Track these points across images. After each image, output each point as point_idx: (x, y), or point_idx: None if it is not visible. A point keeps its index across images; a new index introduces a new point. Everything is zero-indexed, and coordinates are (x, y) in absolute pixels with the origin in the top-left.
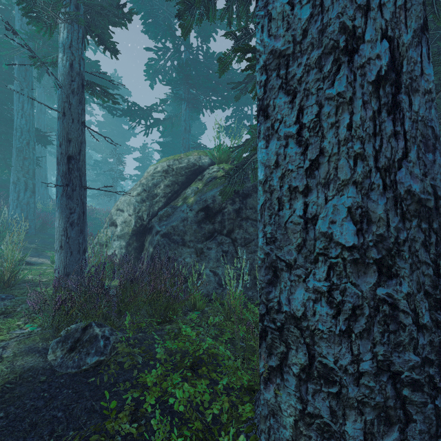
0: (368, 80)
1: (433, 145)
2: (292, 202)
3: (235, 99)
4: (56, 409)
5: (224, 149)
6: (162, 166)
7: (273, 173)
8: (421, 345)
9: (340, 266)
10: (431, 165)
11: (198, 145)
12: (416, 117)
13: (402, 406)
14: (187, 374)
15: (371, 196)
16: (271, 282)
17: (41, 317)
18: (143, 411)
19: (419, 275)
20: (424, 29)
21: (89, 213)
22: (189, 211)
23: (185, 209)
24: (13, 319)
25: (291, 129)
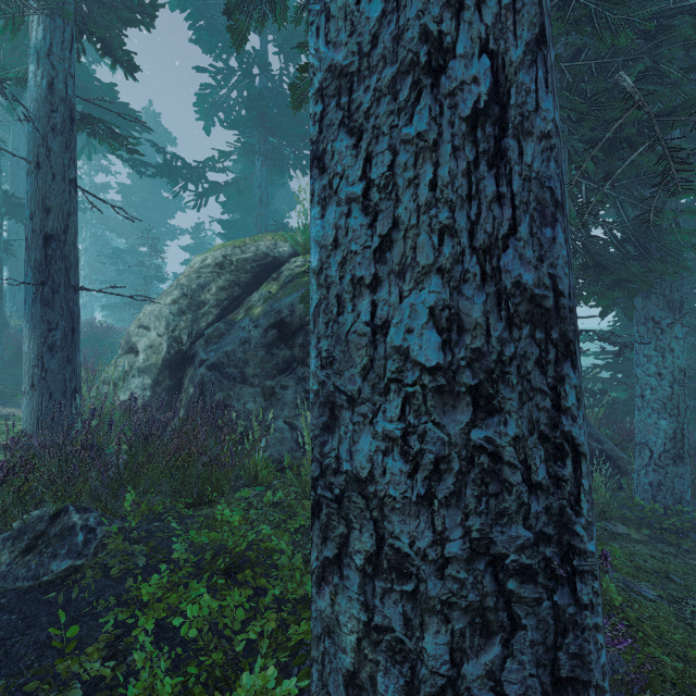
0: (461, 115)
1: (553, 215)
2: (356, 302)
3: None
4: None
5: None
6: (214, 257)
7: (331, 257)
8: (534, 514)
9: (419, 397)
10: (549, 245)
11: (281, 226)
12: (529, 173)
13: (507, 606)
14: (218, 581)
15: (464, 290)
16: (327, 427)
17: None
18: (131, 640)
19: (532, 410)
20: (540, 42)
21: (102, 334)
22: (252, 328)
23: (246, 324)
24: None
25: (356, 189)
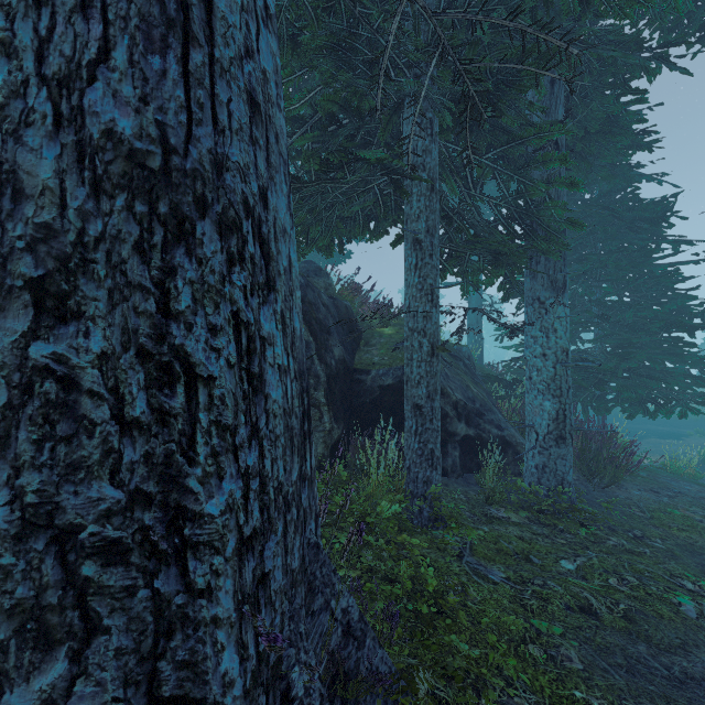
0: None
1: (164, 38)
2: None
3: None
4: None
5: None
6: None
7: None
8: (128, 464)
9: None
10: (157, 81)
11: None
12: None
13: (80, 601)
14: None
15: (27, 137)
16: None
17: None
18: None
19: (127, 315)
20: None
21: None
22: None
23: None
24: None
25: None
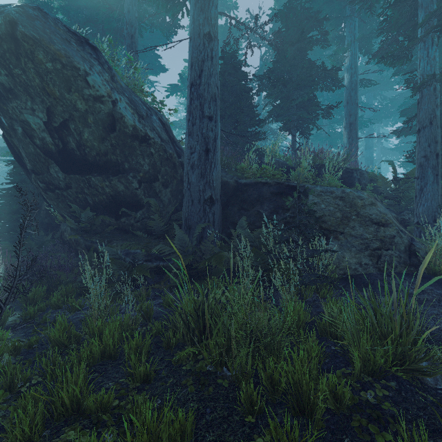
0: None
1: None
2: None
3: None
4: None
5: None
6: None
7: None
8: None
9: None
10: None
11: None
12: None
13: None
14: None
15: None
16: None
17: None
18: None
19: None
20: None
21: None
22: None
23: None
24: None
25: None
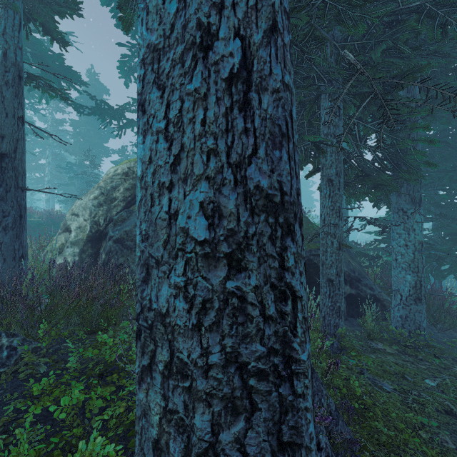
0: (222, 77)
1: (280, 142)
2: (161, 198)
3: None
4: None
5: None
6: (122, 168)
7: (148, 169)
8: (267, 336)
9: (194, 260)
10: (278, 162)
11: None
12: (265, 115)
13: (249, 395)
14: (93, 382)
15: (223, 191)
16: (145, 280)
17: None
18: (22, 421)
19: (266, 268)
20: (273, 30)
21: (57, 219)
22: None
23: None
24: None
25: (161, 125)
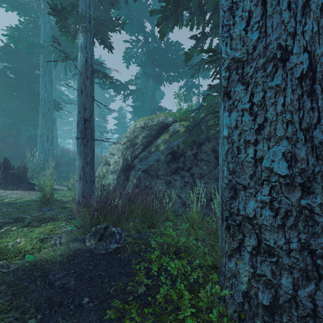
0: (295, 77)
1: None
2: (246, 149)
3: (191, 76)
4: (100, 271)
5: (183, 112)
6: (140, 124)
7: (234, 132)
8: None
9: (278, 187)
10: None
11: (160, 107)
12: None
13: (317, 270)
14: (173, 256)
15: (297, 145)
16: (232, 197)
17: (78, 220)
18: (152, 273)
19: None
20: None
21: None
22: (161, 154)
23: (158, 153)
24: (58, 222)
25: (246, 106)
